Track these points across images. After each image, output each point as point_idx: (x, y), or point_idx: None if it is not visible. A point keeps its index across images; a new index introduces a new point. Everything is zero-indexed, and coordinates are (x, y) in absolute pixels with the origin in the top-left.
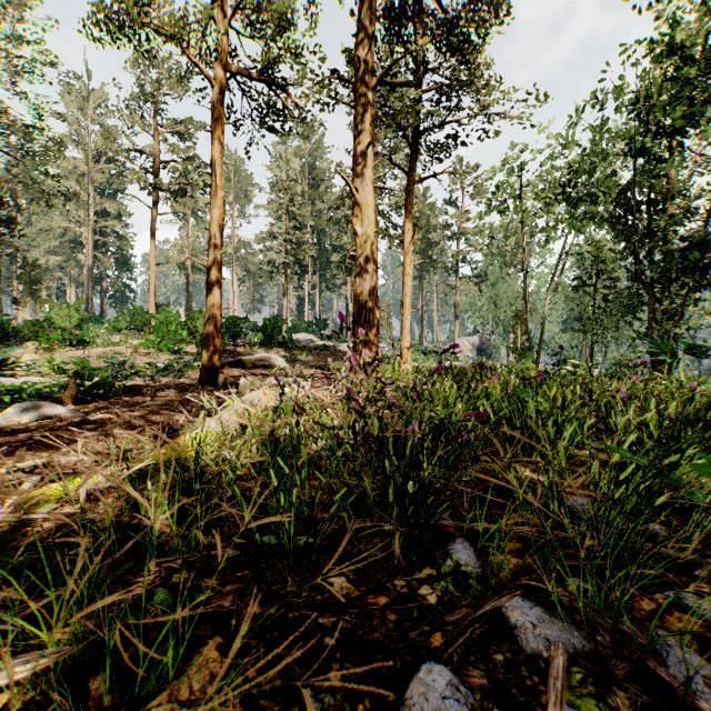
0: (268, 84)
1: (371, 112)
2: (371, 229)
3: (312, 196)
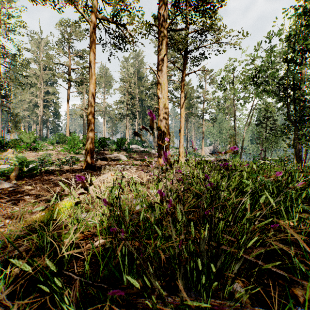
0: (116, 24)
1: (166, 40)
2: (166, 95)
3: (139, 84)
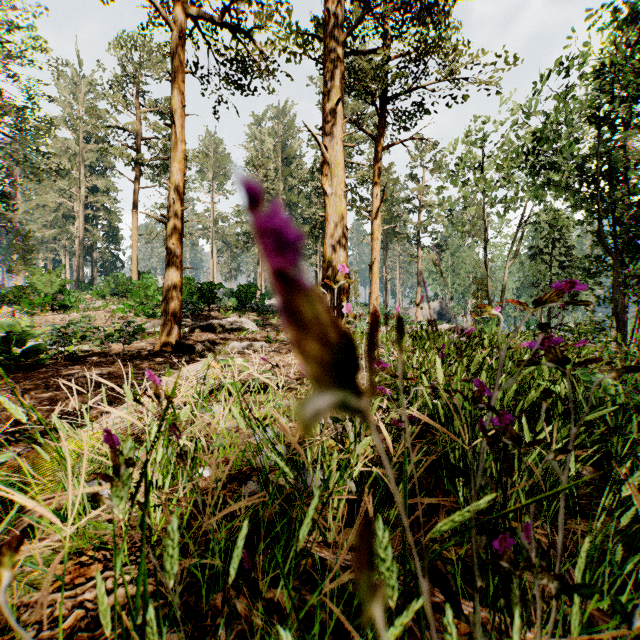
0: (231, 29)
1: (341, 68)
2: (341, 188)
3: (285, 172)
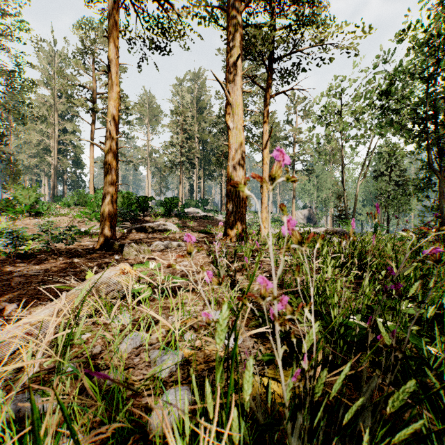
0: None
1: (240, 32)
2: (240, 124)
3: (199, 118)
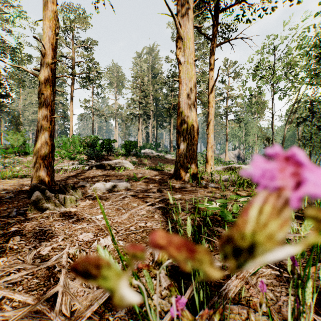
0: None
1: None
2: (191, 58)
3: (153, 82)
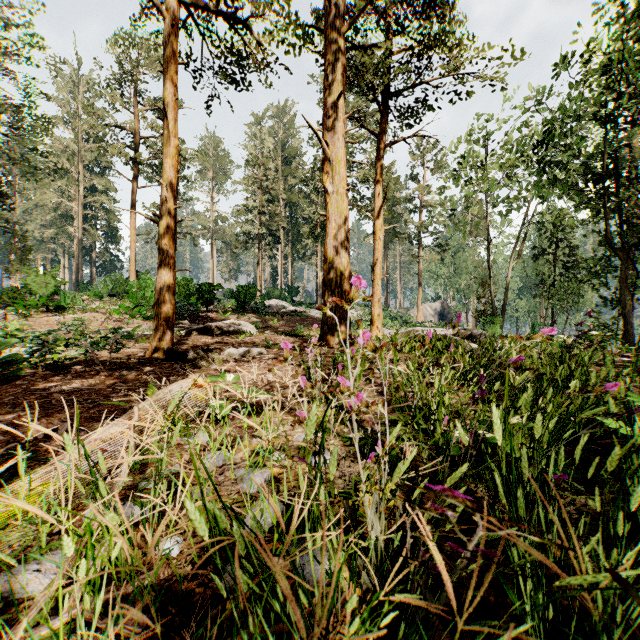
0: (227, 18)
1: (342, 61)
2: (342, 186)
3: (285, 172)
